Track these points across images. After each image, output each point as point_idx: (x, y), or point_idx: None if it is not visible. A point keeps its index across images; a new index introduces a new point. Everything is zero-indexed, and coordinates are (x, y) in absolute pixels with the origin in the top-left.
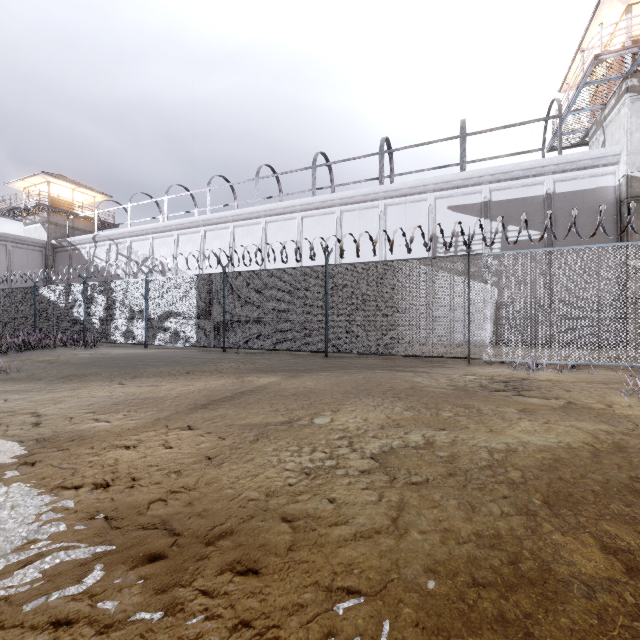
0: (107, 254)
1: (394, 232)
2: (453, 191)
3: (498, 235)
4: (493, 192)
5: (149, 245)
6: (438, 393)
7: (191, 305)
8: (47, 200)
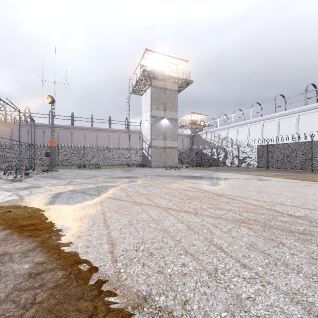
0: (210, 137)
1: None
2: None
3: None
4: None
5: (226, 132)
6: None
7: (255, 155)
8: (191, 121)
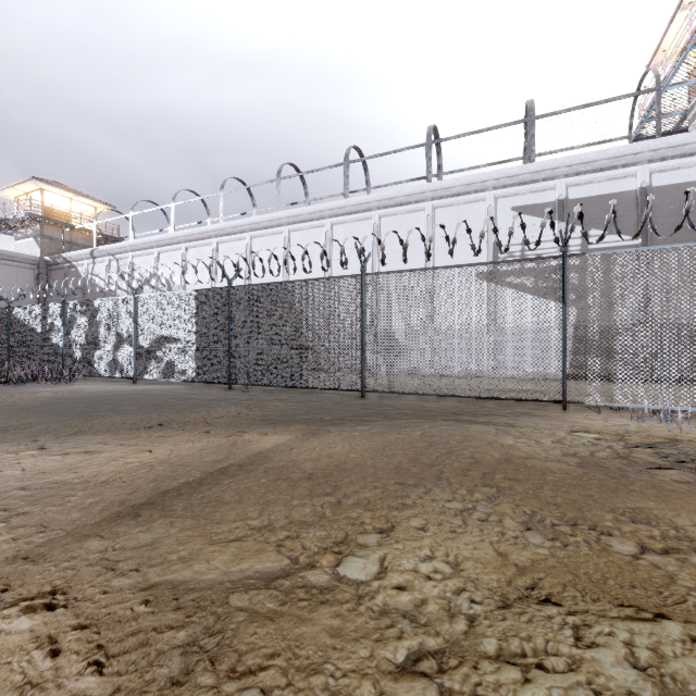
0: (106, 271)
1: (457, 226)
2: (519, 188)
3: (577, 241)
4: (570, 188)
5: (154, 260)
6: (560, 474)
7: (189, 329)
8: (40, 210)
